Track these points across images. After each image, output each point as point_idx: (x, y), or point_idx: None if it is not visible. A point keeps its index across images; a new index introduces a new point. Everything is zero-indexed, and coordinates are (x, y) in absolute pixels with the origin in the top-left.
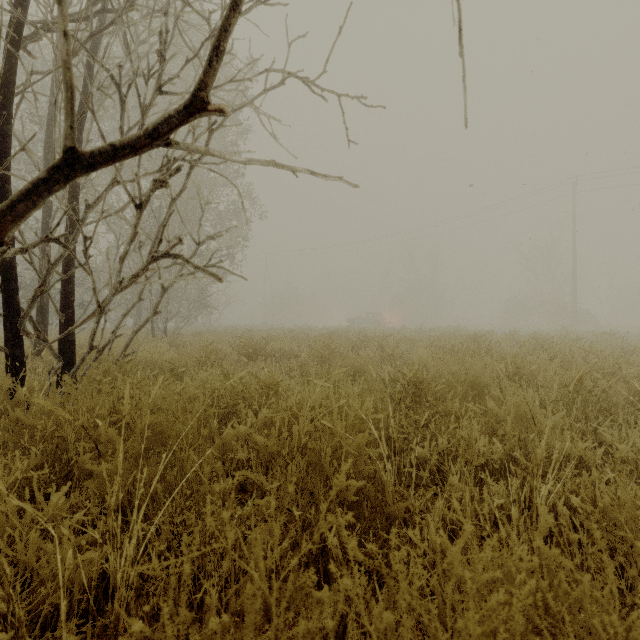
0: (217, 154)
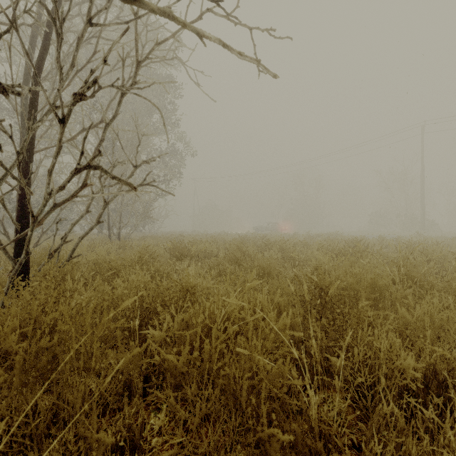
0: None
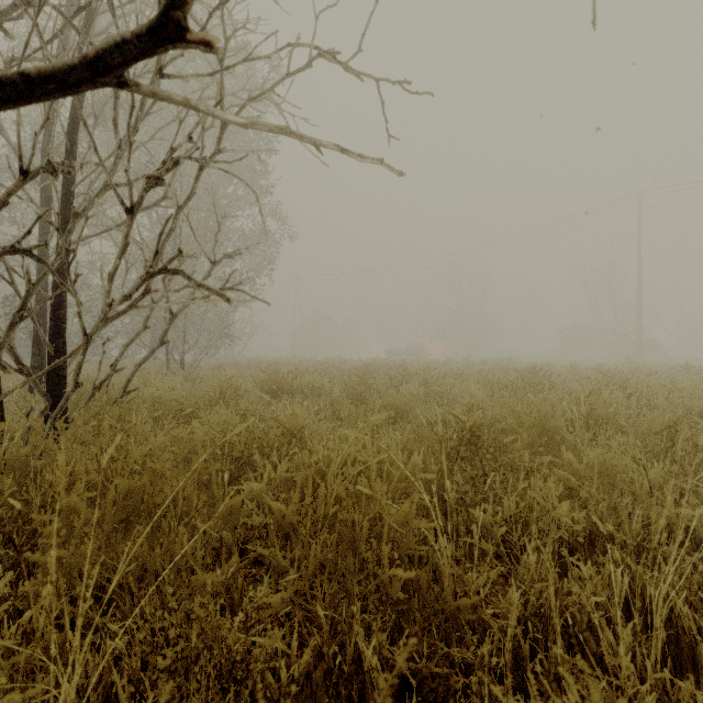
0: (202, 108)
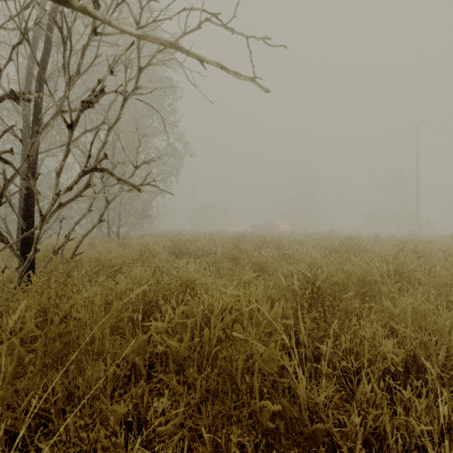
0: (99, 16)
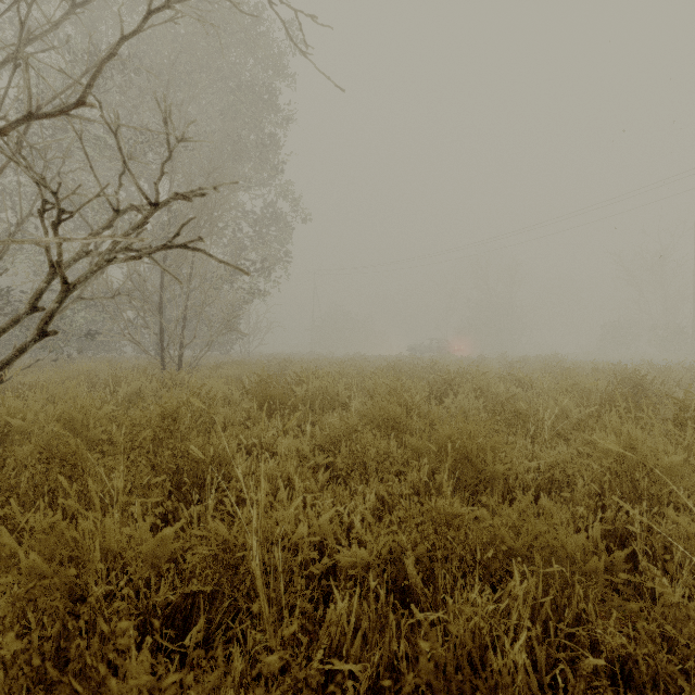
0: None
